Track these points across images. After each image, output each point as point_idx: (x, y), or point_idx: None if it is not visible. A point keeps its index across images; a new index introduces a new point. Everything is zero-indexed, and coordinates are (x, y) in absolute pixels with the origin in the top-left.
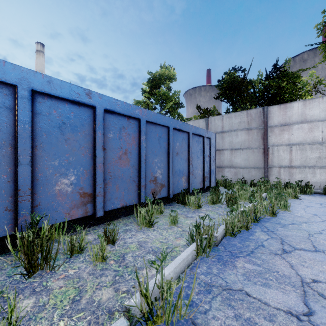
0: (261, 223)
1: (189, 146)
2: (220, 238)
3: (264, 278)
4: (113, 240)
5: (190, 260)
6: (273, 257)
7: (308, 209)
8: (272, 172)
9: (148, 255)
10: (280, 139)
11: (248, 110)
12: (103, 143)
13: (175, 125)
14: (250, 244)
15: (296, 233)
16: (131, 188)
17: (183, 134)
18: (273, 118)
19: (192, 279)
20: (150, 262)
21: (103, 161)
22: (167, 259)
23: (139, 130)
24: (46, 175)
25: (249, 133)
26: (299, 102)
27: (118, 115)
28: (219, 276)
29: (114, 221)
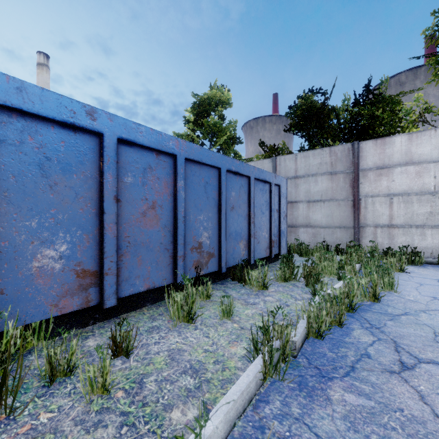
0: (358, 313)
1: (250, 197)
2: (300, 343)
3: (381, 426)
4: (127, 350)
5: (253, 389)
6: (389, 378)
7: (422, 288)
8: (365, 233)
9: (183, 378)
10: (377, 188)
11: (332, 147)
12: (115, 192)
13: (230, 166)
14: (348, 353)
15: (415, 331)
16: (162, 261)
17: (241, 179)
18: (367, 159)
19: (257, 431)
20: (184, 392)
21: (116, 219)
22: (214, 386)
23: (175, 172)
24: (15, 245)
25: (333, 178)
26: (402, 135)
27: (142, 149)
28: (304, 422)
29: (136, 312)
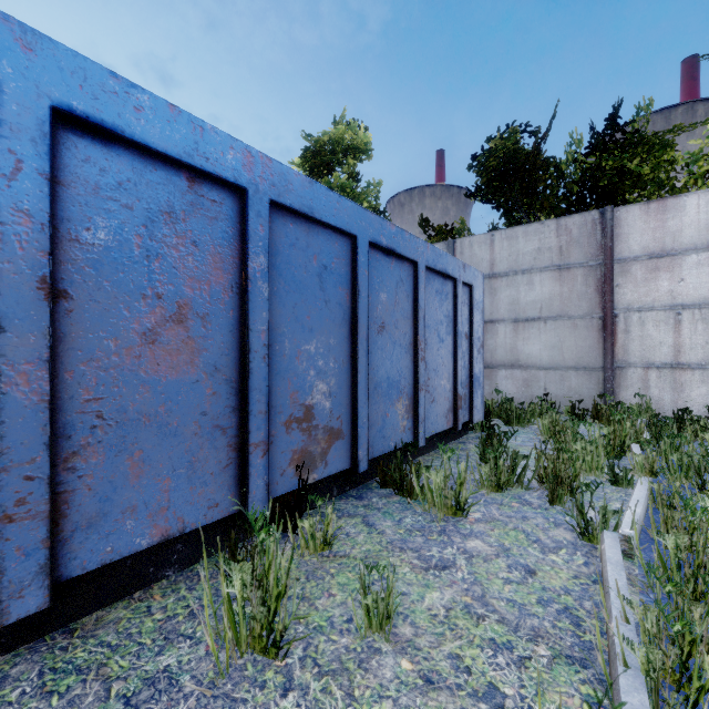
0: None
1: (418, 306)
2: None
3: None
4: None
5: None
6: None
7: None
8: (626, 380)
9: None
10: (649, 294)
11: (562, 219)
12: (44, 268)
13: (377, 234)
14: None
15: None
16: (208, 459)
17: (399, 266)
18: (629, 239)
19: None
20: None
21: (48, 350)
22: None
23: (244, 233)
24: None
25: (563, 277)
26: (701, 193)
27: (143, 158)
28: None
29: (128, 602)
